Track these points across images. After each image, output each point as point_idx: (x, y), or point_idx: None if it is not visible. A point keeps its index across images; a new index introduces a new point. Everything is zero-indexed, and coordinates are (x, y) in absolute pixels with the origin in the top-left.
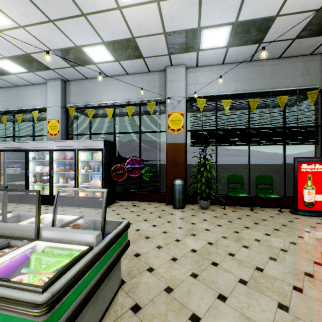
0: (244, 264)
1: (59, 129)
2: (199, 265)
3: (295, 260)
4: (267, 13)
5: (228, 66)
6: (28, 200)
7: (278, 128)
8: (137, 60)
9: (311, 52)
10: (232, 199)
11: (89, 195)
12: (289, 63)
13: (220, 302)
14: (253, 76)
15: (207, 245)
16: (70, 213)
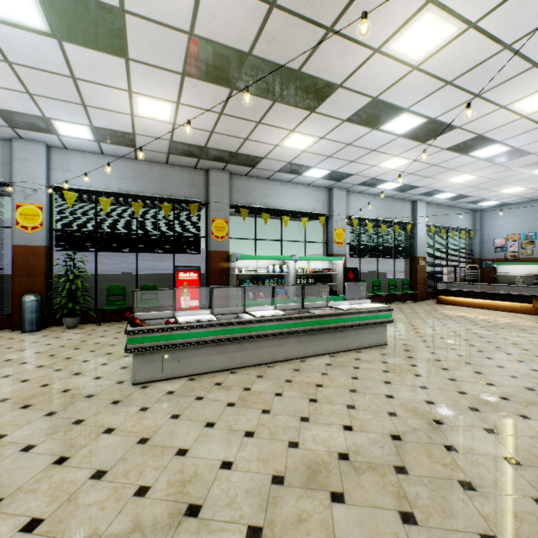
0: (58, 358)
1: None
2: (4, 367)
3: (113, 348)
4: (123, 129)
5: (110, 158)
6: None
7: (165, 236)
8: None
9: (195, 167)
10: (116, 314)
11: None
12: (177, 171)
13: (2, 378)
14: (140, 177)
15: (32, 354)
16: None
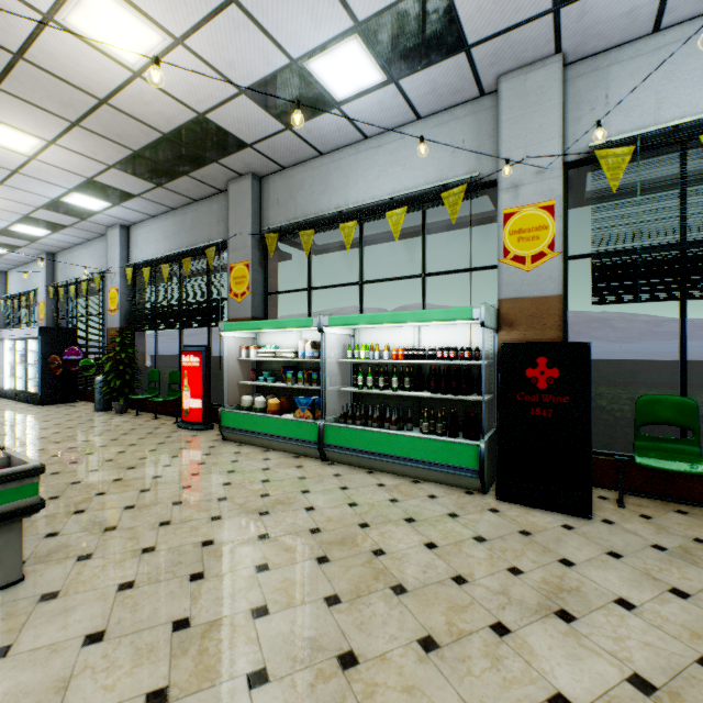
0: None
1: (45, 313)
2: None
3: None
4: (79, 180)
5: (160, 218)
6: (6, 395)
7: (192, 303)
8: (70, 229)
9: (217, 189)
10: (163, 405)
11: (37, 391)
12: (207, 206)
13: None
14: (178, 230)
15: None
16: (3, 407)
